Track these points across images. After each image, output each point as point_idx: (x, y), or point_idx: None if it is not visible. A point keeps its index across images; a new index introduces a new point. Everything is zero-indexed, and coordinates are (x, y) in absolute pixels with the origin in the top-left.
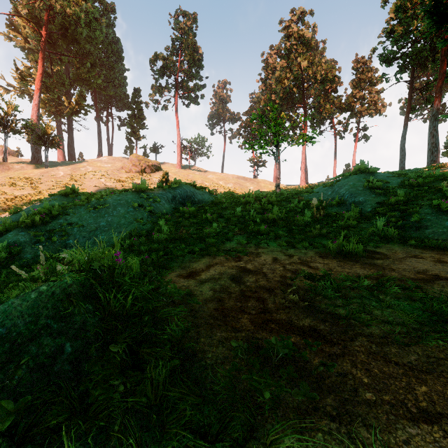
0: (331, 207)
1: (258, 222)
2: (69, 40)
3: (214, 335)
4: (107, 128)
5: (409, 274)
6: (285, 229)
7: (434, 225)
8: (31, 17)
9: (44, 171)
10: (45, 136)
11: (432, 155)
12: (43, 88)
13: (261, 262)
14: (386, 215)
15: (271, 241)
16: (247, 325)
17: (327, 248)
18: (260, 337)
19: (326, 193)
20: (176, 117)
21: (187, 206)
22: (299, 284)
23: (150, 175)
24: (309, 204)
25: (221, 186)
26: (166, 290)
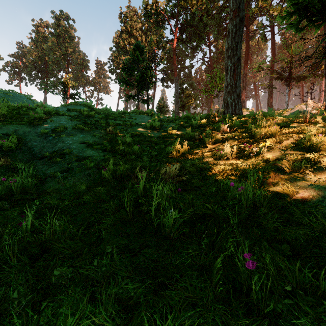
0: None
1: None
2: None
3: None
4: None
5: None
6: None
7: None
8: None
9: None
10: None
11: None
12: None
13: None
14: None
15: None
16: None
17: None
18: None
19: None
20: None
21: None
22: None
23: None
24: None
25: None
26: None
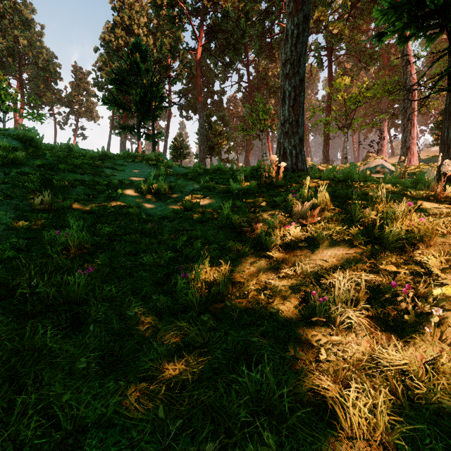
0: None
1: None
2: None
3: None
4: None
5: None
6: None
7: None
8: None
9: None
10: None
11: None
12: None
13: None
14: None
15: None
16: None
17: None
18: None
19: None
20: None
21: None
22: None
23: None
24: None
25: None
26: None
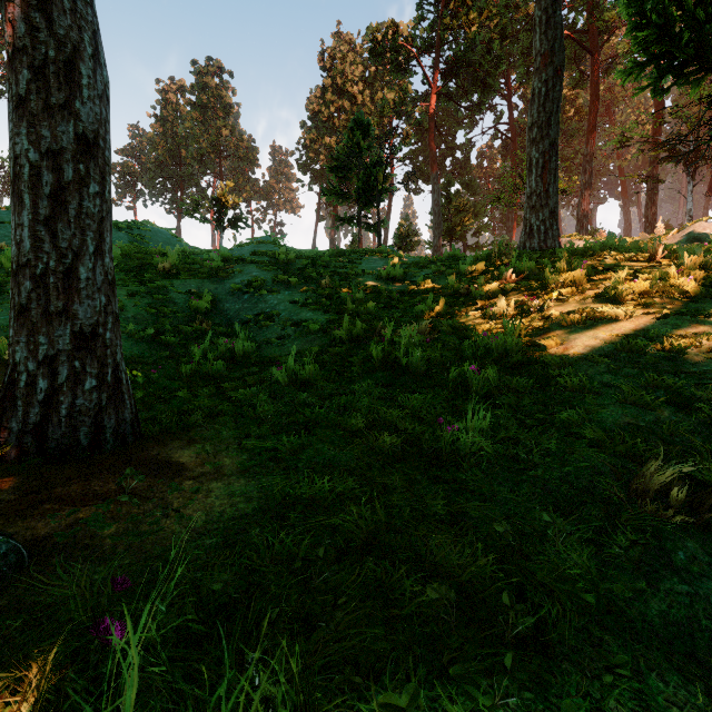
0: None
1: None
2: None
3: None
4: None
5: None
6: None
7: None
8: None
9: None
10: None
11: None
12: None
13: None
14: None
15: None
16: None
17: None
18: None
19: None
20: None
21: None
22: None
23: None
24: None
25: None
26: None
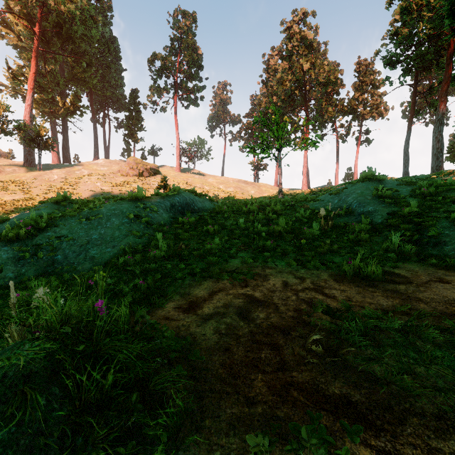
0: (338, 217)
1: (264, 237)
2: (64, 38)
3: (222, 413)
4: (104, 130)
5: (441, 307)
6: (293, 244)
7: (453, 241)
8: (24, 14)
9: (37, 175)
10: (39, 138)
11: (438, 160)
12: (36, 88)
13: (270, 289)
14: (399, 227)
15: (278, 258)
16: (263, 393)
17: (342, 270)
18: (282, 415)
19: (332, 201)
20: (174, 119)
21: (186, 215)
22: (318, 322)
23: (148, 179)
24: (315, 213)
25: (221, 190)
26: (161, 343)
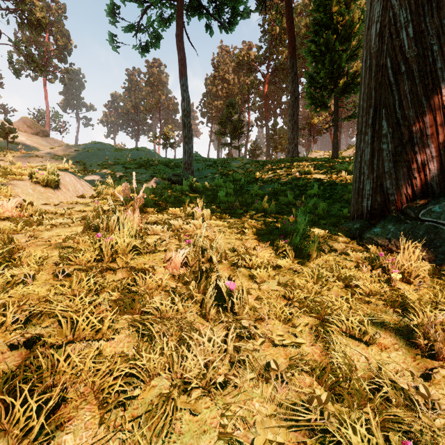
0: None
1: None
2: None
3: None
4: None
5: None
6: None
7: None
8: None
9: None
10: None
11: None
12: None
13: None
14: None
15: None
16: None
17: None
18: None
19: None
20: (44, 89)
21: None
22: None
23: (45, 139)
24: None
25: None
26: None
